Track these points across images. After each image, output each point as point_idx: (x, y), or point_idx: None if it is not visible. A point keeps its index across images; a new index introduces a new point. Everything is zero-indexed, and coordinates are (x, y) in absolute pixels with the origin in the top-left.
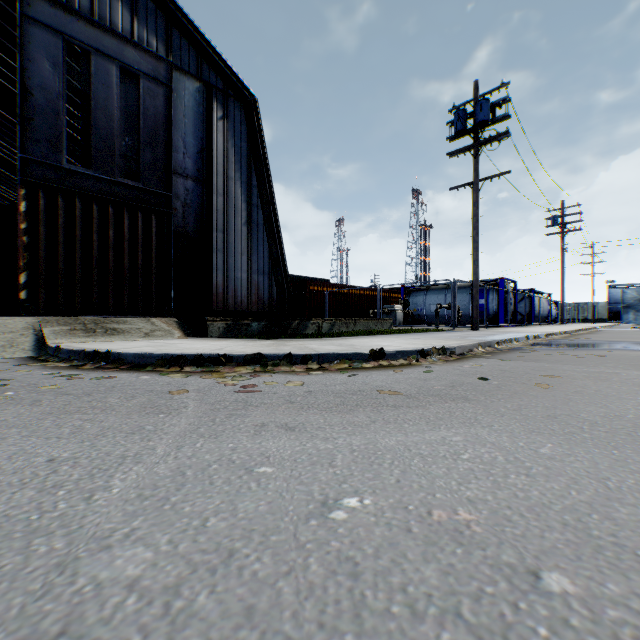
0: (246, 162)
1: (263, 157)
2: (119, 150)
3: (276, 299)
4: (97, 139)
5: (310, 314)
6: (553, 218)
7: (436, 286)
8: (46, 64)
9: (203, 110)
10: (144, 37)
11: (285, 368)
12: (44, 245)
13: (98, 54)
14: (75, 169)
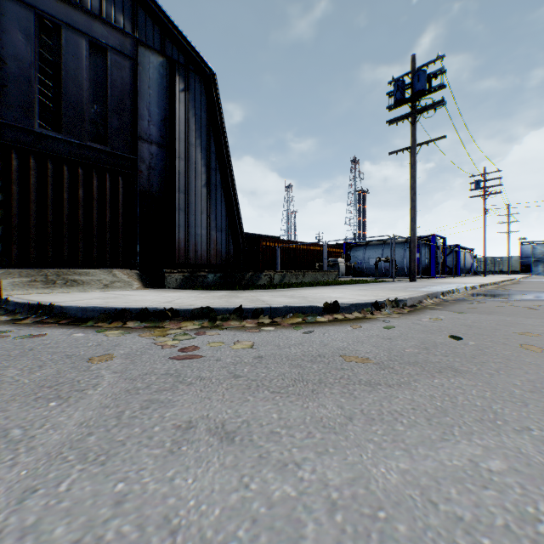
0: (205, 130)
1: (221, 126)
2: (88, 117)
3: (232, 253)
4: (67, 106)
5: (263, 267)
6: (476, 182)
7: (374, 242)
8: (19, 35)
9: (166, 82)
10: (112, 14)
11: (235, 323)
12: (17, 203)
13: (68, 28)
14: (46, 133)
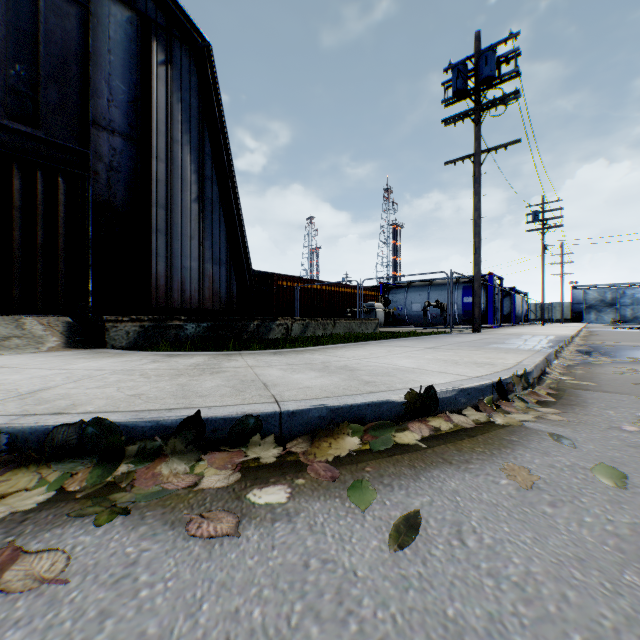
0: (197, 123)
1: (219, 120)
2: (5, 81)
3: (236, 295)
4: None
5: (278, 313)
6: (534, 213)
7: (418, 283)
8: None
9: (137, 48)
10: None
11: (174, 468)
12: None
13: None
14: None
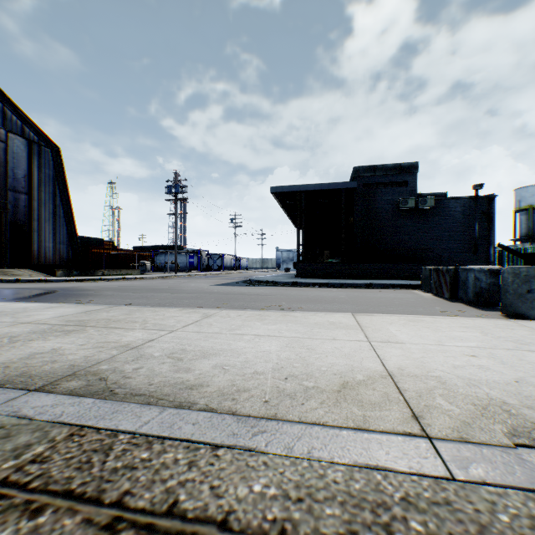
0: (53, 182)
1: (64, 179)
2: None
3: (72, 258)
4: None
5: (93, 266)
6: (231, 219)
7: (171, 251)
8: None
9: (26, 154)
10: None
11: (100, 281)
12: None
13: None
14: None
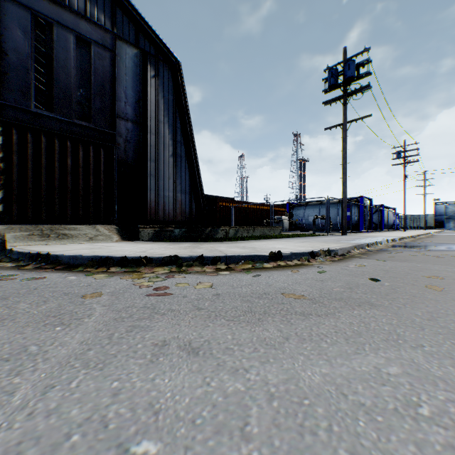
0: (172, 110)
1: (185, 106)
2: (75, 99)
3: (195, 212)
4: (58, 90)
5: (220, 223)
6: (398, 153)
7: (312, 202)
8: (18, 32)
9: (140, 70)
10: (95, 14)
11: (197, 268)
12: (17, 170)
13: (59, 25)
14: (41, 112)
